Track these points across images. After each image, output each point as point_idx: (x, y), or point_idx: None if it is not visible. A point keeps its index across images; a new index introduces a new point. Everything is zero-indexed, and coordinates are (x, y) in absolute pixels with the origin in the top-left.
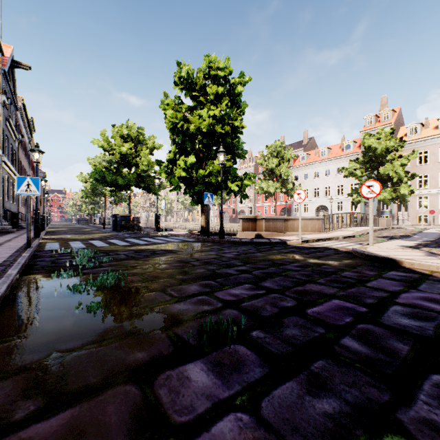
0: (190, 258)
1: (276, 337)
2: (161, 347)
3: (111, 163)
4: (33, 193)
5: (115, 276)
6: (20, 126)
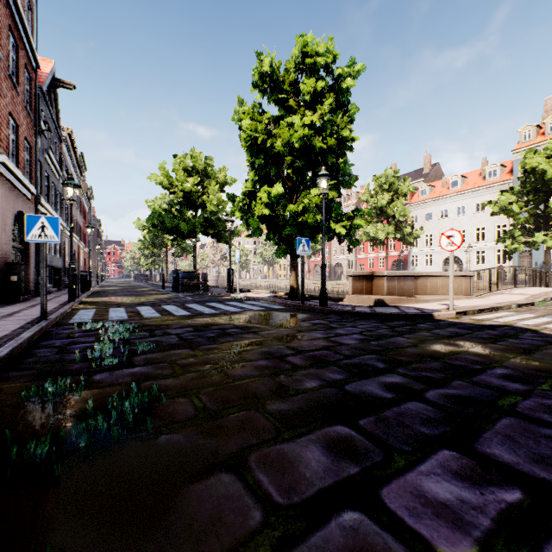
0: (283, 346)
1: None
2: None
3: (172, 205)
4: (49, 239)
5: (140, 400)
6: (67, 162)
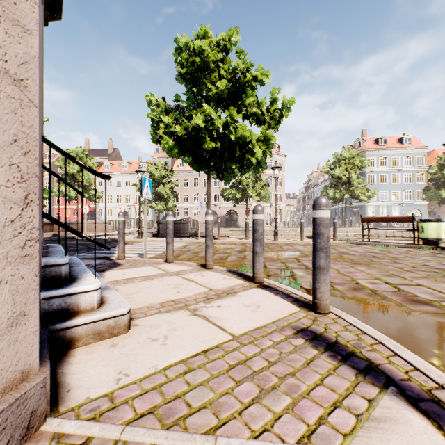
0: None
1: None
2: None
3: None
4: None
5: None
6: None
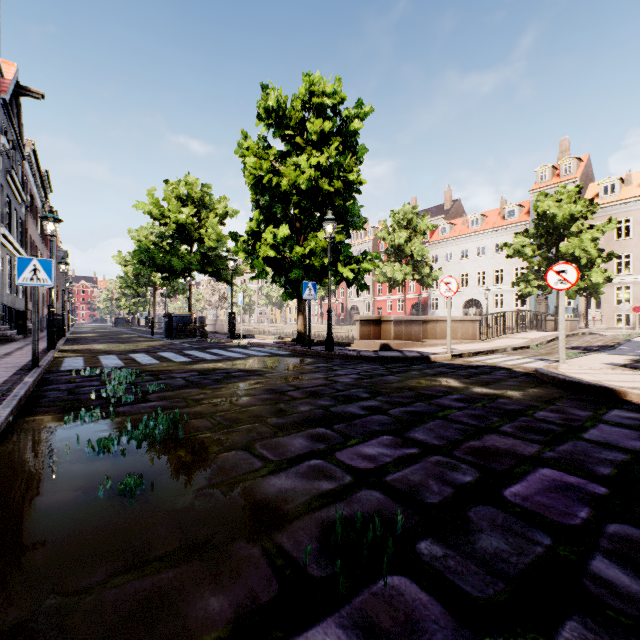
0: (285, 384)
1: (467, 557)
2: (255, 582)
3: (162, 238)
4: (42, 283)
5: (168, 419)
6: (30, 182)
